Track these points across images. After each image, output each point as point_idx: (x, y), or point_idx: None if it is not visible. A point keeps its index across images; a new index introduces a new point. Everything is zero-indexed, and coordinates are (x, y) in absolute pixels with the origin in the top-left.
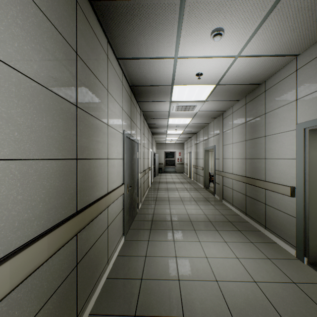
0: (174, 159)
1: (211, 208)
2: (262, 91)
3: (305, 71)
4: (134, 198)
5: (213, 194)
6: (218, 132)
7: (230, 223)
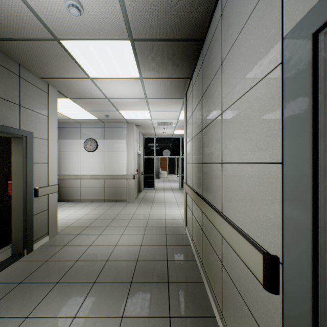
0: None
1: None
2: None
3: None
4: None
5: None
6: None
7: None
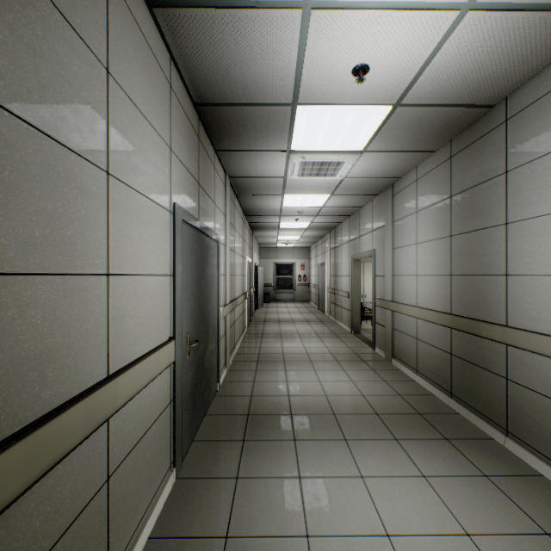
0: (291, 276)
1: (373, 379)
2: (497, 123)
3: None
4: (209, 364)
5: (372, 345)
6: (383, 222)
7: (421, 418)
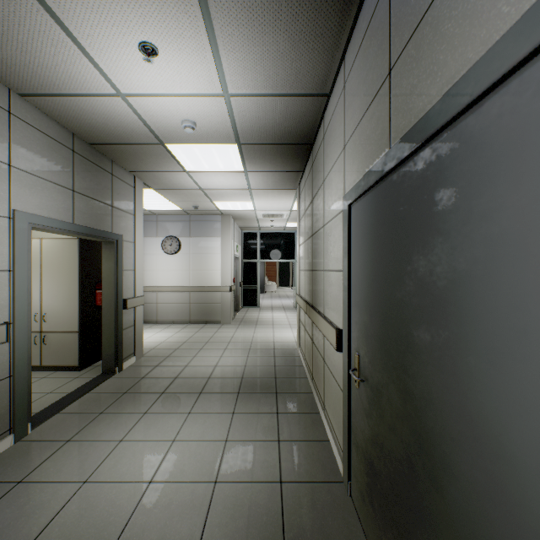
0: None
1: None
2: None
3: (26, 133)
4: None
5: None
6: None
7: None
